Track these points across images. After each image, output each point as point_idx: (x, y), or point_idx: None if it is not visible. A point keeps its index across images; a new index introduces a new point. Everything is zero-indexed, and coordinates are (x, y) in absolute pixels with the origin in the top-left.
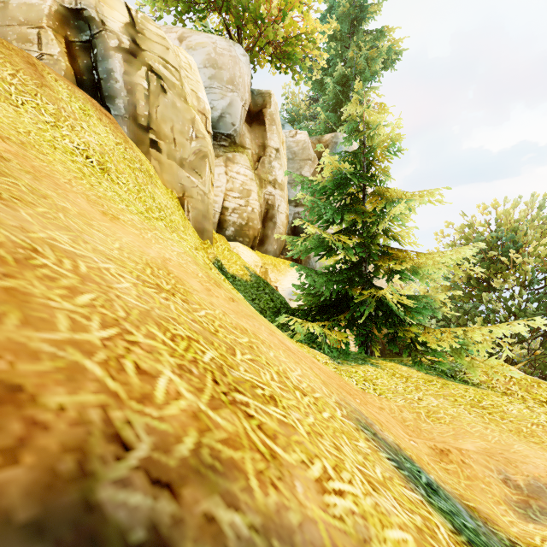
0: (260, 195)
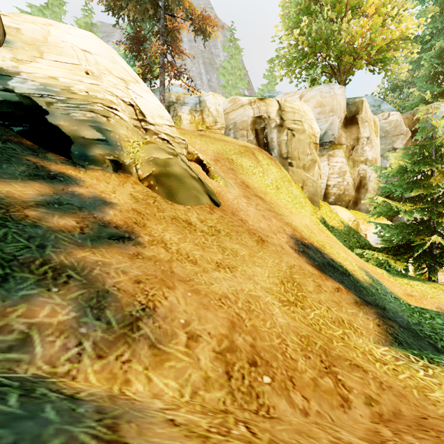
0: (353, 172)
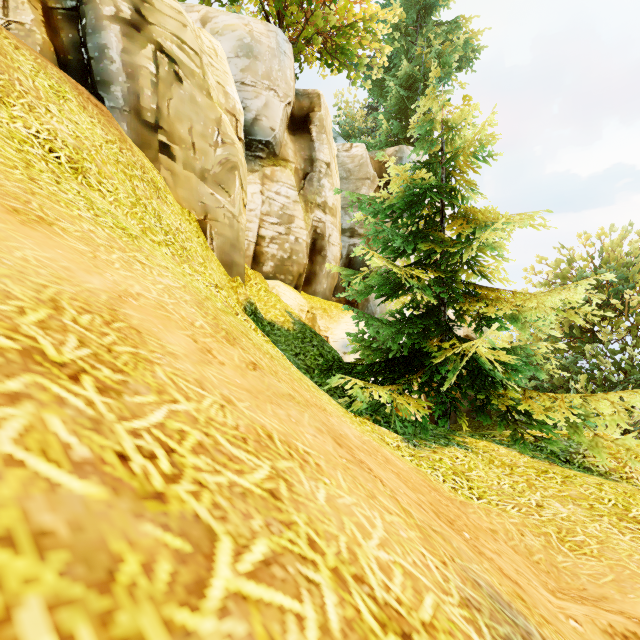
0: (306, 221)
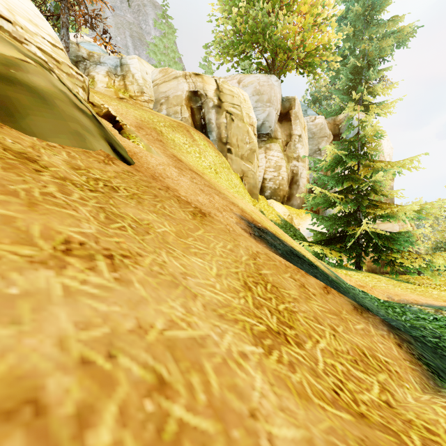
0: (287, 168)
